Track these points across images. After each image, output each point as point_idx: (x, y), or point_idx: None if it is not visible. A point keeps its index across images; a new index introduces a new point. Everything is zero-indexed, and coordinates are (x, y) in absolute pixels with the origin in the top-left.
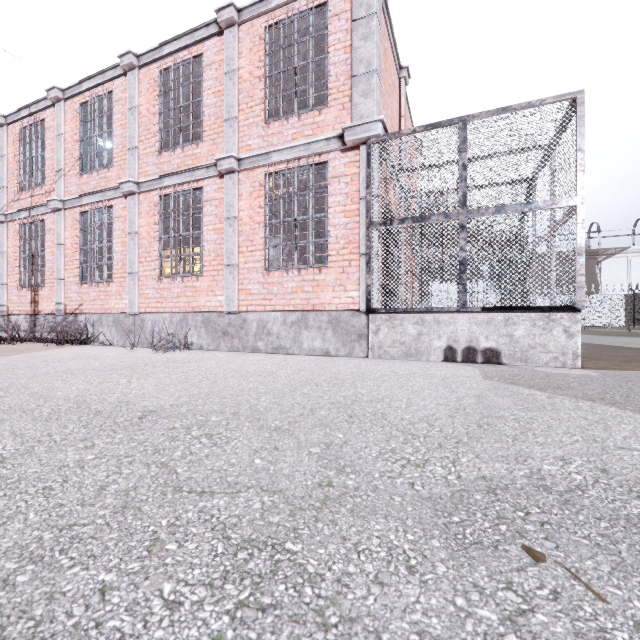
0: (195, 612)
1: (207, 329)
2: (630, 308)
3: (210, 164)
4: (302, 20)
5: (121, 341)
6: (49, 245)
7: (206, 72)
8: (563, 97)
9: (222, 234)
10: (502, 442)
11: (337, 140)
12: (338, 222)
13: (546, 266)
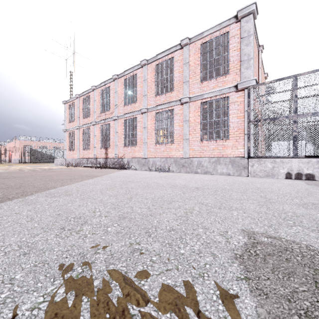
0: (259, 209)
1: (175, 164)
2: None
3: (177, 100)
4: (216, 39)
5: (140, 168)
6: (112, 132)
7: (175, 64)
8: None
9: (182, 127)
10: (316, 198)
11: (234, 87)
12: (234, 121)
13: None
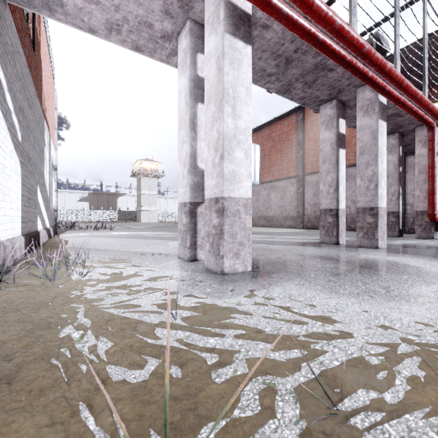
0: None
1: None
2: (120, 215)
3: None
4: None
5: None
6: None
7: None
8: None
9: None
10: None
11: None
12: None
13: None
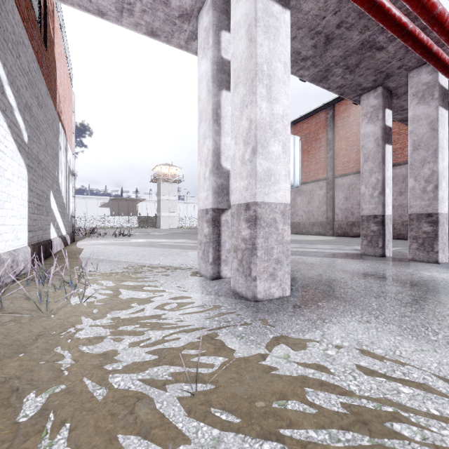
0: None
1: None
2: (140, 221)
3: None
4: None
5: None
6: None
7: None
8: None
9: None
10: None
11: None
12: None
13: None
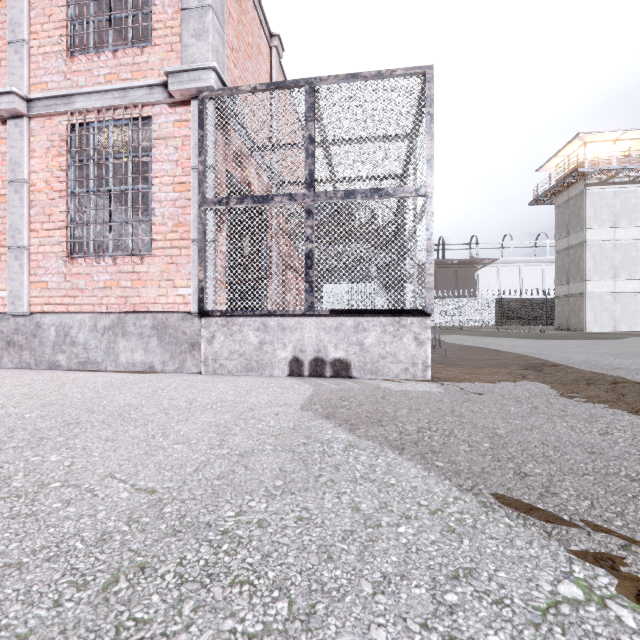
0: None
1: None
2: (499, 310)
3: None
4: None
5: None
6: None
7: None
8: (413, 70)
9: (6, 203)
10: None
11: (162, 89)
12: (165, 197)
13: (397, 263)
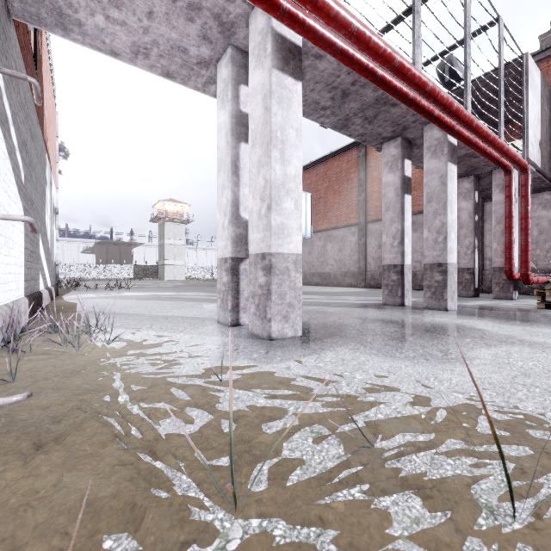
0: None
1: None
2: (136, 271)
3: None
4: None
5: None
6: None
7: None
8: None
9: None
10: None
11: None
12: None
13: None
